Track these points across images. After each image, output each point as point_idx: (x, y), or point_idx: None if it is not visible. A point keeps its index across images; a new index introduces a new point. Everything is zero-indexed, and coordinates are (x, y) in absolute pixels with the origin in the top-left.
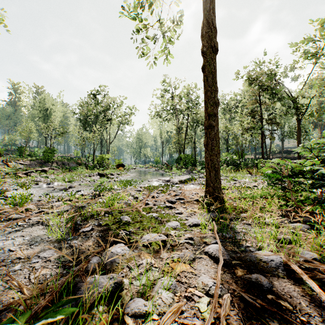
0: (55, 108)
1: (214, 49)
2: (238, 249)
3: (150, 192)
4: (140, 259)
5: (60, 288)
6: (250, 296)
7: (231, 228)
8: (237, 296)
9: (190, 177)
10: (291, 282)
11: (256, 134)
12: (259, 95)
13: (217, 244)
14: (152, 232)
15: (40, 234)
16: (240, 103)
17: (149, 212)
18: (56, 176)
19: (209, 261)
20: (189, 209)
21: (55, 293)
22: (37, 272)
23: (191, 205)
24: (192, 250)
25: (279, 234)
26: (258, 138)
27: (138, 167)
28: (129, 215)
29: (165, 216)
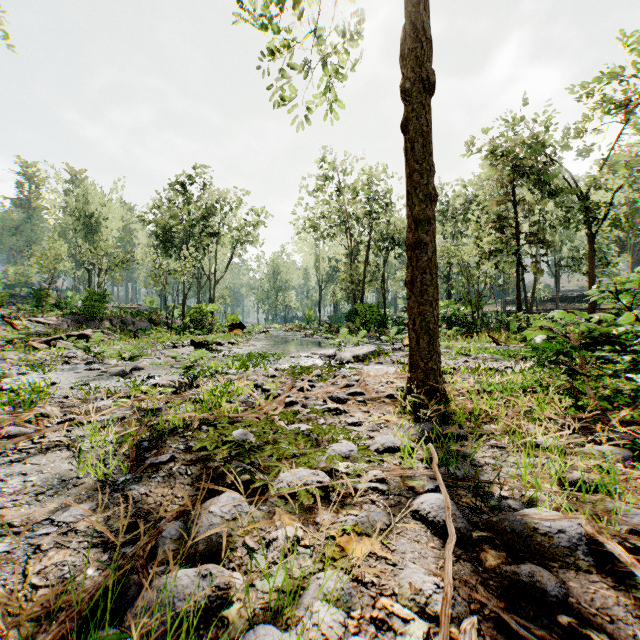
0: (108, 213)
1: (426, 85)
2: (484, 504)
3: (294, 379)
4: (273, 527)
5: (87, 602)
6: (522, 622)
7: (466, 457)
8: (490, 617)
9: (375, 350)
10: (608, 581)
11: (505, 264)
12: (511, 186)
13: (437, 491)
14: (299, 466)
15: (61, 469)
16: (474, 202)
17: (292, 420)
18: (104, 348)
19: (422, 532)
20: (376, 416)
21: (74, 614)
22: (44, 559)
23: (380, 406)
24: (384, 505)
25: (576, 474)
26: (509, 271)
27: (273, 330)
28: (250, 427)
29: (327, 429)
